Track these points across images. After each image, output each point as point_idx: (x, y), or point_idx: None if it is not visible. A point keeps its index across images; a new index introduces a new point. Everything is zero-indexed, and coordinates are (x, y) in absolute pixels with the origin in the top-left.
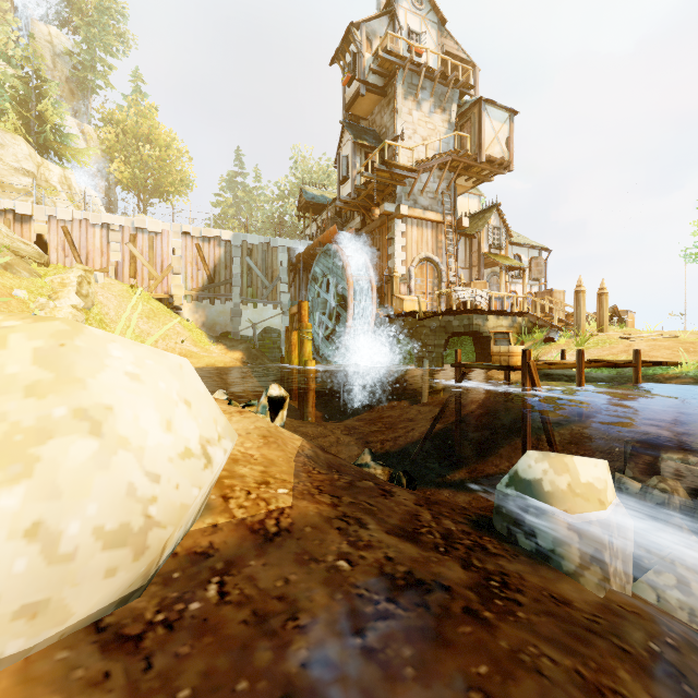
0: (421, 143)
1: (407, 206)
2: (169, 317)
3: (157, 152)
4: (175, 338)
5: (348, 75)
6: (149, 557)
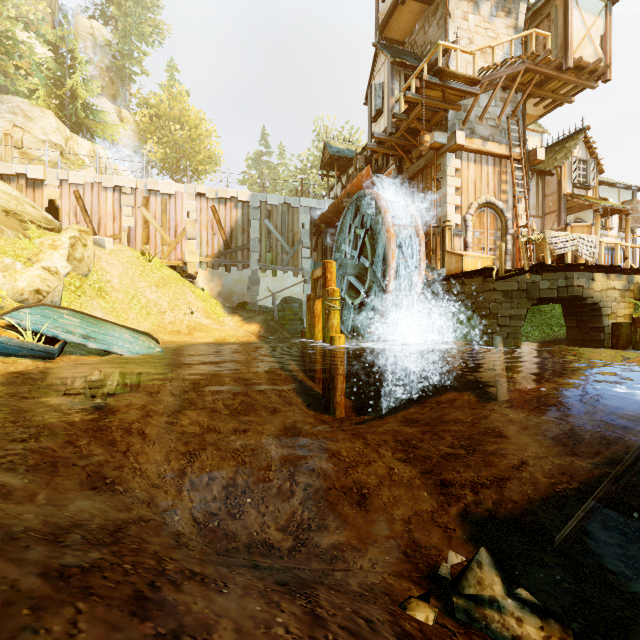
0: (486, 44)
1: (464, 133)
2: (181, 286)
3: (186, 130)
4: (184, 309)
5: None
6: None
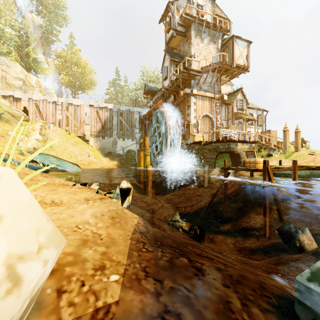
0: (203, 58)
1: (196, 90)
2: (83, 145)
3: (80, 69)
4: (85, 155)
5: (167, 27)
6: None
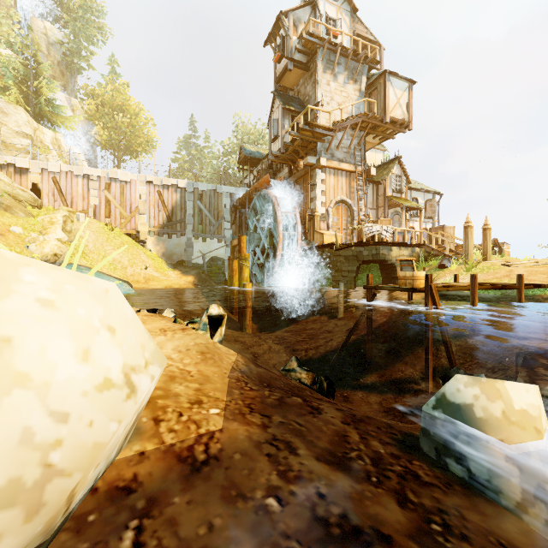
0: (337, 107)
1: (326, 159)
2: (136, 249)
3: (128, 119)
4: (140, 265)
5: (278, 54)
6: (46, 516)
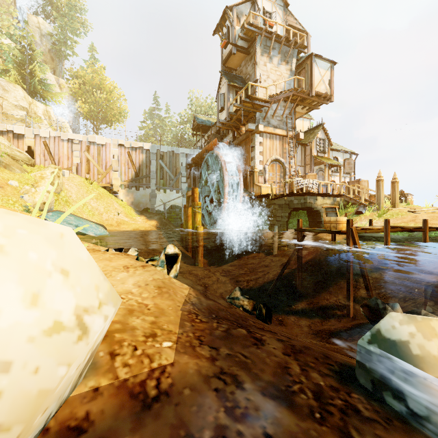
0: (272, 84)
1: (263, 125)
2: (110, 199)
3: (104, 95)
4: (113, 212)
5: (224, 41)
6: None
